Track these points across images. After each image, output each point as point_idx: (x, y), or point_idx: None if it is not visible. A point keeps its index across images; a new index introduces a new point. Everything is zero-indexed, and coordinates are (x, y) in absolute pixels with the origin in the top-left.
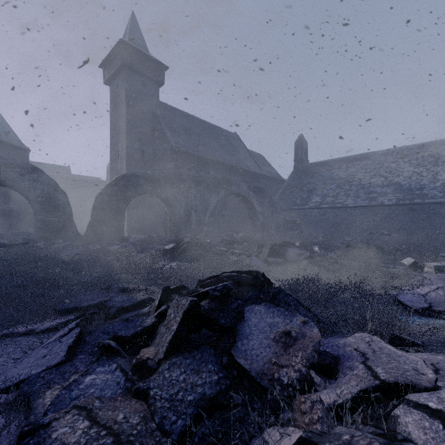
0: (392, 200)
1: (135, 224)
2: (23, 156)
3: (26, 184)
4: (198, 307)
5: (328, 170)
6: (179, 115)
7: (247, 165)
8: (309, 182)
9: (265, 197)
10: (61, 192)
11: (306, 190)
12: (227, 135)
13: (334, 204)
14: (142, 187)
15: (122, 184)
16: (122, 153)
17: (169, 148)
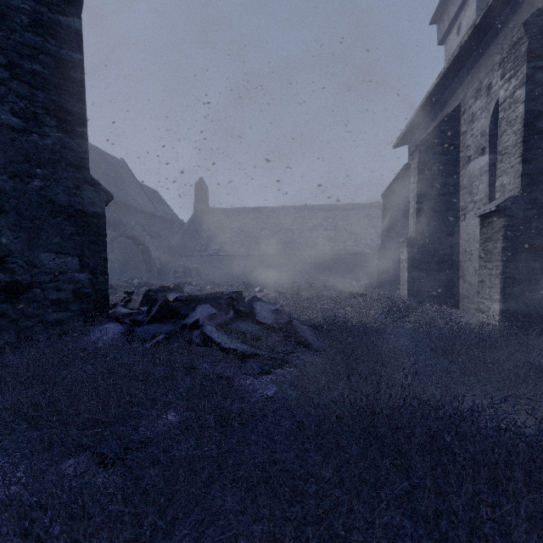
0: (274, 251)
1: None
2: None
3: None
4: (149, 293)
5: (227, 219)
6: None
7: (139, 203)
8: (209, 229)
9: (163, 242)
10: None
11: (206, 236)
12: (111, 161)
13: (231, 252)
14: None
15: None
16: None
17: None
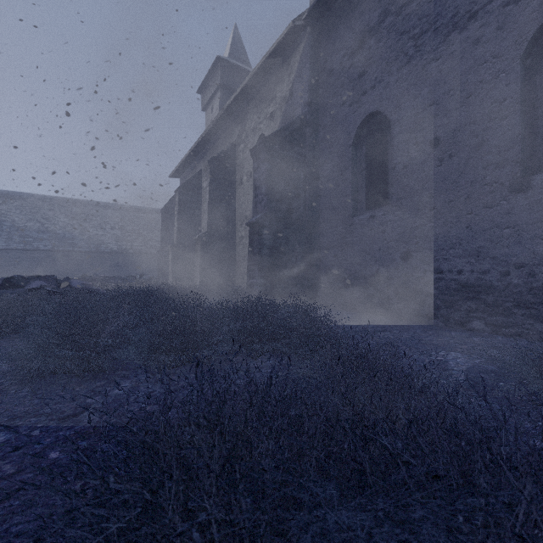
0: (48, 246)
1: None
2: None
3: None
4: None
5: None
6: None
7: None
8: None
9: None
10: None
11: None
12: None
13: None
14: None
15: None
16: None
17: None
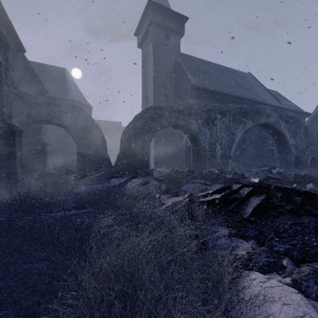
0: None
1: (160, 158)
2: (88, 111)
3: (68, 121)
4: None
5: None
6: (196, 62)
7: (265, 100)
8: None
9: (299, 128)
10: (96, 127)
11: None
12: (241, 75)
13: None
14: (166, 119)
15: (147, 116)
16: (150, 98)
17: (189, 87)
